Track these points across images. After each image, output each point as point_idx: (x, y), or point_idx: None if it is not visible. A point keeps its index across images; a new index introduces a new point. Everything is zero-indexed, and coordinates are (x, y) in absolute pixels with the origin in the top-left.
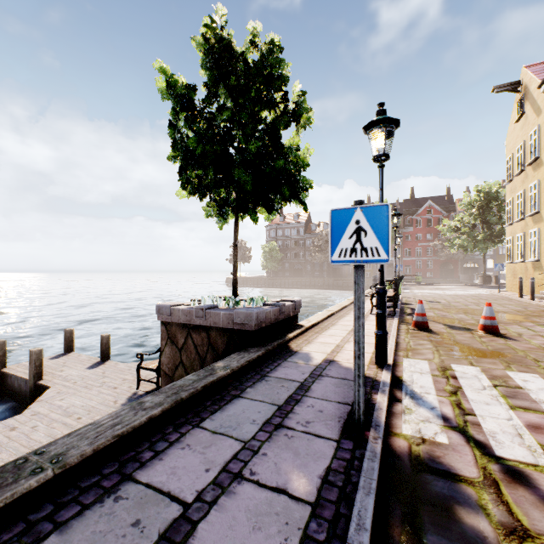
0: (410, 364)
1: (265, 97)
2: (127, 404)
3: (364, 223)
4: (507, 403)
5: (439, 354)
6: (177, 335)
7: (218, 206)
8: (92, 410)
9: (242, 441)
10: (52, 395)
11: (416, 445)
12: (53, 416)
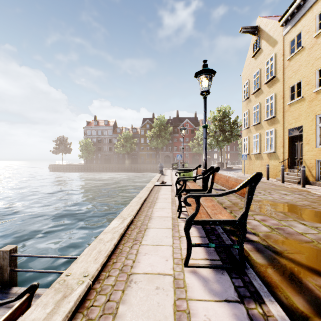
0: None
1: None
2: None
3: None
4: None
5: None
6: None
7: None
8: None
9: None
10: None
11: None
12: None
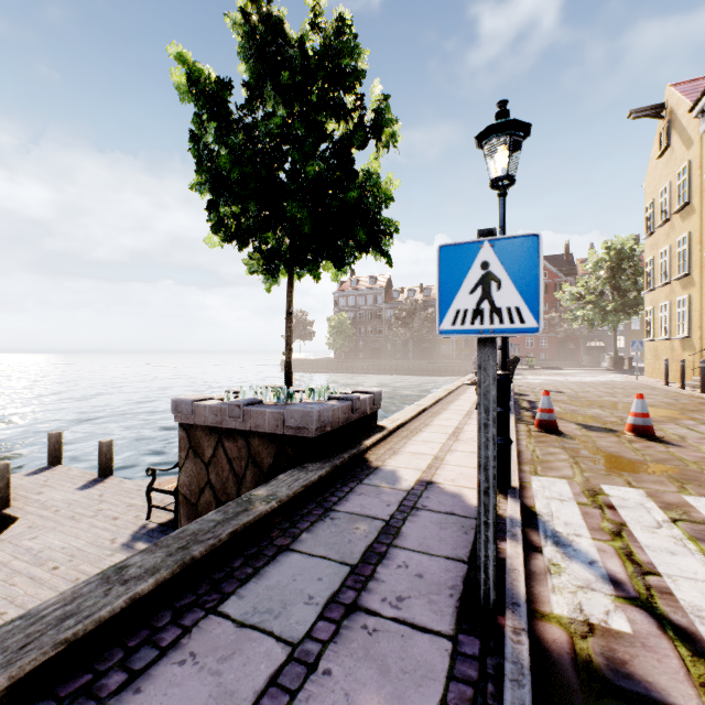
0: (542, 485)
1: (331, 101)
2: (129, 543)
3: (496, 268)
4: (700, 551)
5: (580, 469)
6: (202, 443)
7: (264, 258)
8: (76, 555)
9: (289, 643)
10: (19, 531)
11: (580, 639)
12: (15, 566)
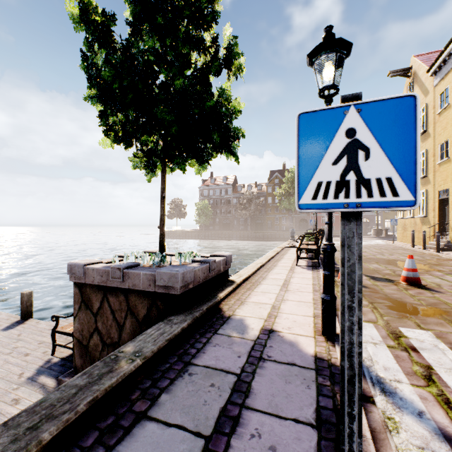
0: None
1: (194, 36)
2: (34, 377)
3: (363, 135)
4: None
5: (379, 314)
6: (91, 298)
7: (145, 156)
8: None
9: None
10: None
11: None
12: None
